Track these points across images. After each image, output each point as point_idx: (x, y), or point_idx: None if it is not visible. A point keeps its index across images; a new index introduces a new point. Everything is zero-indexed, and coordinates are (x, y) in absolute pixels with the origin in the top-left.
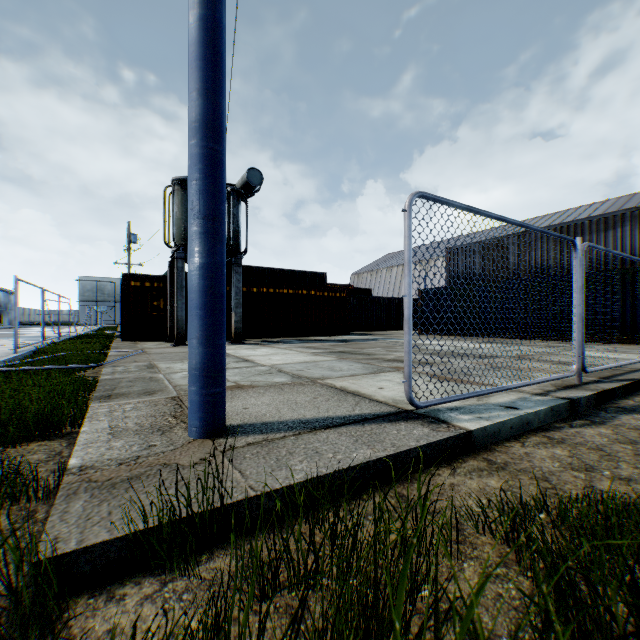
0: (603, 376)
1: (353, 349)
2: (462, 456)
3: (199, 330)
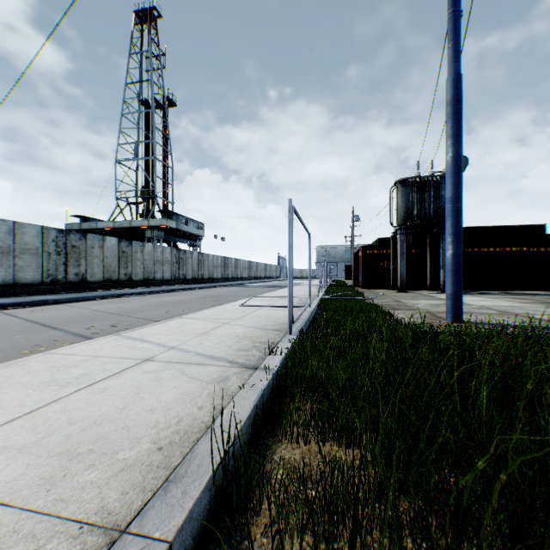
0: None
1: None
2: None
3: (451, 279)
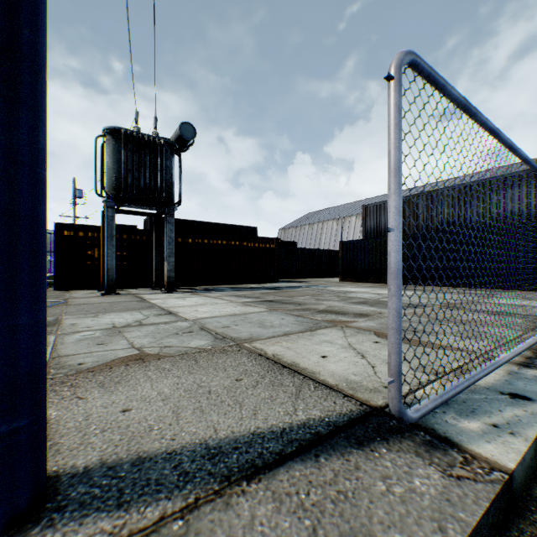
0: None
1: (283, 297)
2: (510, 532)
3: None
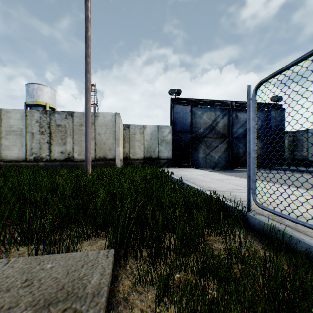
0: None
1: None
2: None
3: None
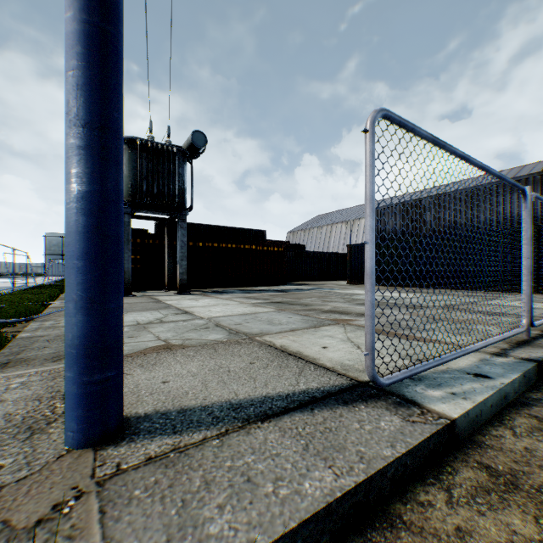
0: None
1: (291, 299)
2: (447, 458)
3: (77, 289)
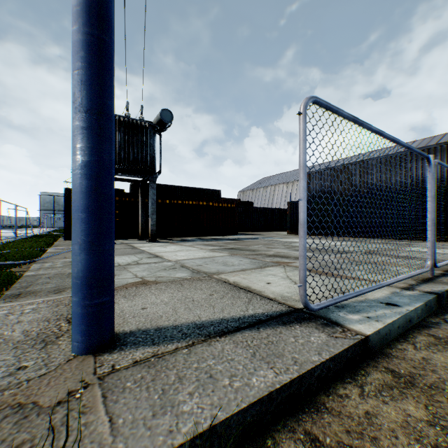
0: (445, 269)
1: (241, 246)
2: (362, 364)
3: (81, 235)
